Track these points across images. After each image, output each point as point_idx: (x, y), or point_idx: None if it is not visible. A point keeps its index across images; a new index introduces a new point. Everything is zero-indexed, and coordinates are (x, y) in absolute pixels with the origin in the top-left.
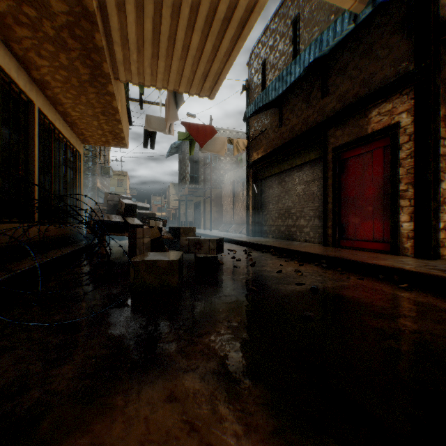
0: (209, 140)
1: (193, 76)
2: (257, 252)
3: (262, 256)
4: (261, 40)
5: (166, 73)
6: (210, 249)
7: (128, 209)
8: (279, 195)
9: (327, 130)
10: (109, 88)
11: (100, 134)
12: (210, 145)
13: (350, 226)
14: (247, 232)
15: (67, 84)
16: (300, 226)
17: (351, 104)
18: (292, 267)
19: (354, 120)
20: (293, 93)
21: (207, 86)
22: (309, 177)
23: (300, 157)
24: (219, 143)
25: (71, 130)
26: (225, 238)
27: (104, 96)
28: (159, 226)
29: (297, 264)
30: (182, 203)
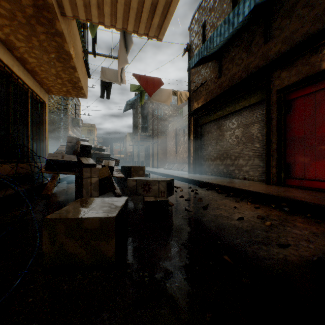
0: (157, 91)
1: (141, 9)
2: (202, 190)
3: (209, 195)
4: (201, 5)
5: (113, 5)
6: (160, 192)
7: (83, 149)
8: (218, 138)
9: (270, 73)
10: (57, 26)
11: (60, 84)
12: (158, 96)
13: (298, 166)
14: (188, 170)
15: (14, 21)
16: (238, 165)
17: (300, 42)
18: (249, 211)
19: (303, 58)
20: (233, 44)
21: (156, 22)
22: (248, 120)
23: (239, 102)
24: (165, 94)
25: (33, 79)
26: (170, 175)
27: (55, 37)
28: (111, 165)
29: (251, 206)
30: (136, 147)
